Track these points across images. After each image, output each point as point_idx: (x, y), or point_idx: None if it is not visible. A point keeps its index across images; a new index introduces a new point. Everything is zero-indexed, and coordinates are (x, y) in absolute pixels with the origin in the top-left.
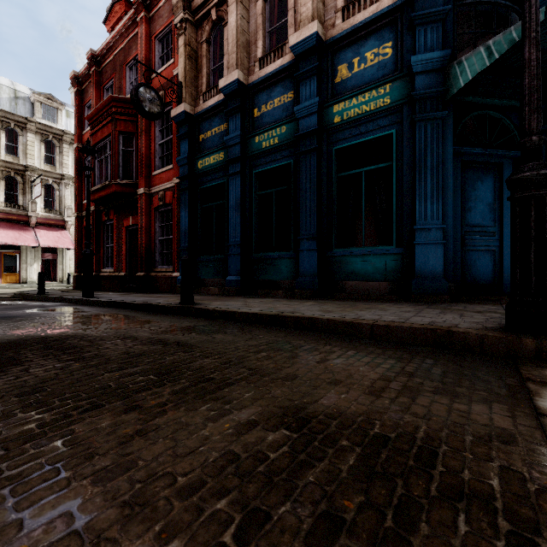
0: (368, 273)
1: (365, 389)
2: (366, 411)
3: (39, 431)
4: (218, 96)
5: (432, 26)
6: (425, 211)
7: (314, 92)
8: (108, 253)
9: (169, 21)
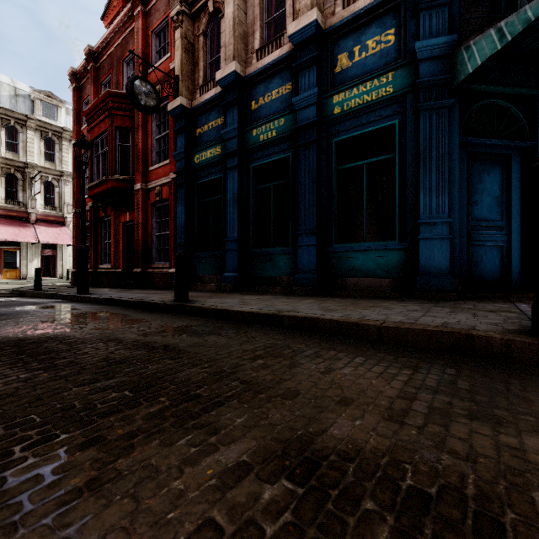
0: (370, 269)
1: (383, 412)
2: (390, 448)
3: None
4: (215, 89)
5: (438, 10)
6: (430, 204)
7: (313, 83)
8: (105, 249)
9: (166, 15)
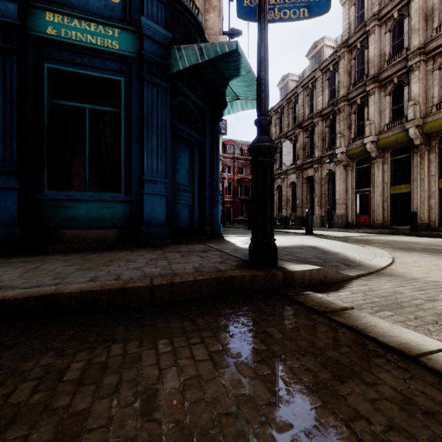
0: (94, 220)
1: None
2: None
3: None
4: None
5: (158, 3)
6: (152, 165)
7: None
8: None
9: None
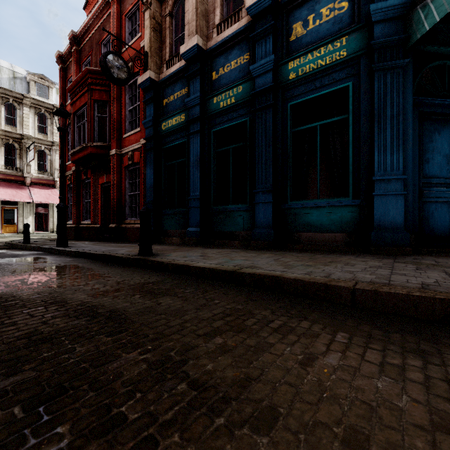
0: (324, 224)
1: None
2: None
3: None
4: (179, 62)
5: None
6: (384, 162)
7: (269, 51)
8: (86, 207)
9: None
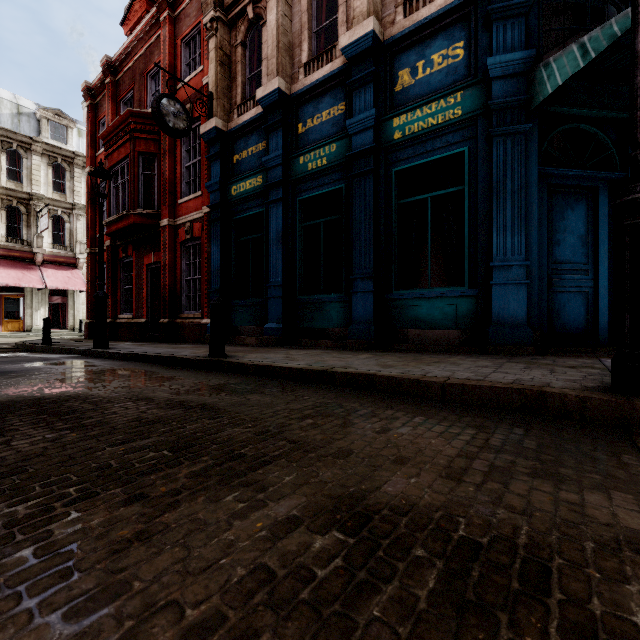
0: (435, 319)
1: (441, 470)
2: (445, 503)
3: (6, 532)
4: (255, 109)
5: (513, 21)
6: (504, 245)
7: (369, 103)
8: (126, 296)
9: (198, 21)
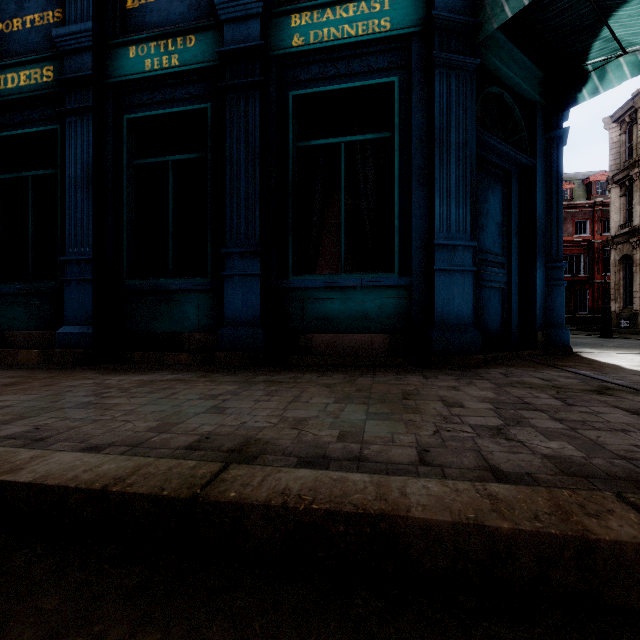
0: (353, 318)
1: None
2: None
3: None
4: None
5: None
6: (448, 217)
7: None
8: None
9: None
